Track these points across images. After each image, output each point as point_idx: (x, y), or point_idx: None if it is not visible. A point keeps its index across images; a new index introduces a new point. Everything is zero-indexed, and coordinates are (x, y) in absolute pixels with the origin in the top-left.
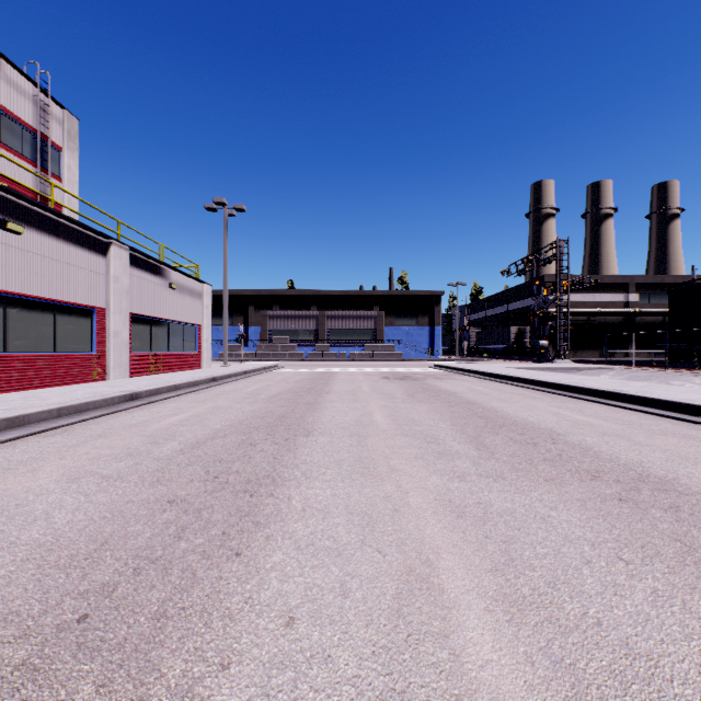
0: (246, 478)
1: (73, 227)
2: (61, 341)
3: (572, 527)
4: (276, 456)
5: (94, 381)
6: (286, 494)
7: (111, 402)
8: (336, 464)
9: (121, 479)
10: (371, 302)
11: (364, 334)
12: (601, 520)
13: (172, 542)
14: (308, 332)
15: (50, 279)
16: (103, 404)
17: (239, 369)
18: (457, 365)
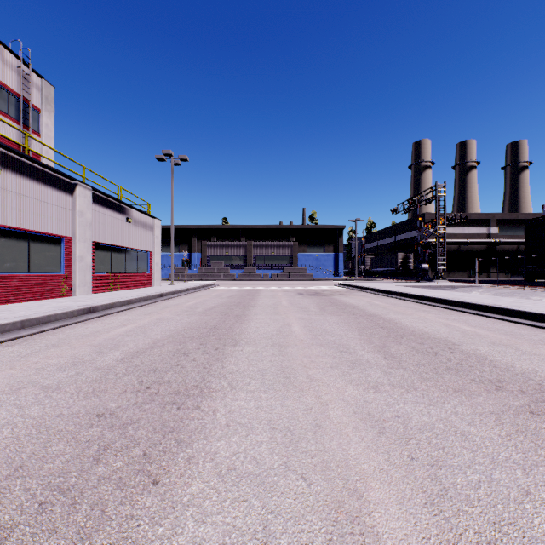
0: (176, 388)
1: (45, 170)
2: (34, 264)
3: (495, 446)
4: (206, 365)
5: (63, 297)
6: (211, 406)
7: (70, 315)
8: (260, 374)
9: (58, 389)
10: (288, 234)
11: (282, 259)
12: (522, 437)
13: (89, 466)
14: (238, 258)
15: (25, 213)
16: (63, 317)
17: (182, 287)
18: (357, 283)
